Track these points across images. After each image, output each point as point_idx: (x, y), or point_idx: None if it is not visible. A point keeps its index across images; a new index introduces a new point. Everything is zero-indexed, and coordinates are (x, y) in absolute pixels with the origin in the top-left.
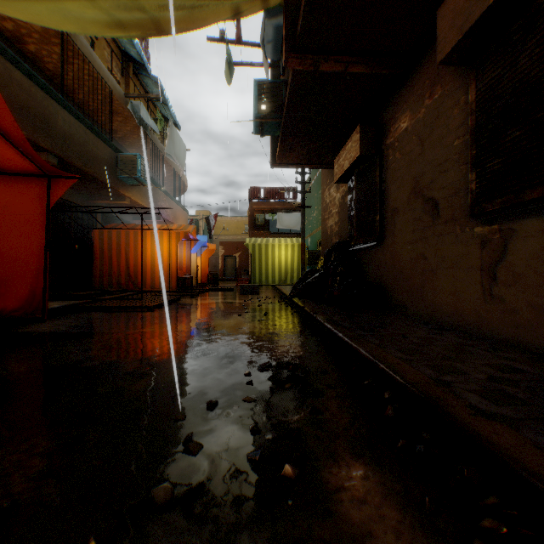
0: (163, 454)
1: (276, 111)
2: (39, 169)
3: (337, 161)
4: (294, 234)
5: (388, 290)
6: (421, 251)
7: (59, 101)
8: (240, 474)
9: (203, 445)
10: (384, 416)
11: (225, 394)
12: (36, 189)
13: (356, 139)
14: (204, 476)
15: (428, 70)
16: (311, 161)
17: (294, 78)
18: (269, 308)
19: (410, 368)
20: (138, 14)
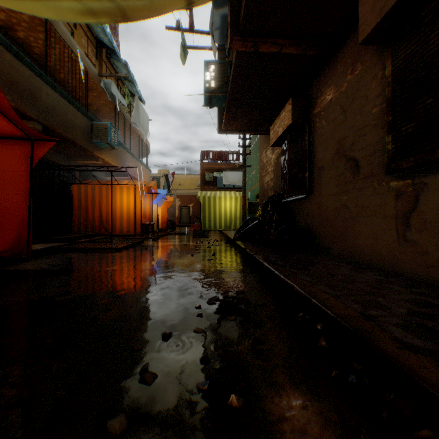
0: (121, 383)
1: (222, 87)
2: (24, 133)
3: (272, 128)
4: (237, 188)
5: (316, 234)
6: (343, 202)
7: (43, 78)
8: (190, 404)
9: (157, 375)
10: (318, 346)
11: (178, 326)
12: (22, 150)
13: (289, 110)
14: (157, 406)
15: (350, 51)
16: (251, 129)
17: (237, 58)
18: (217, 250)
19: (339, 303)
20: (107, 2)
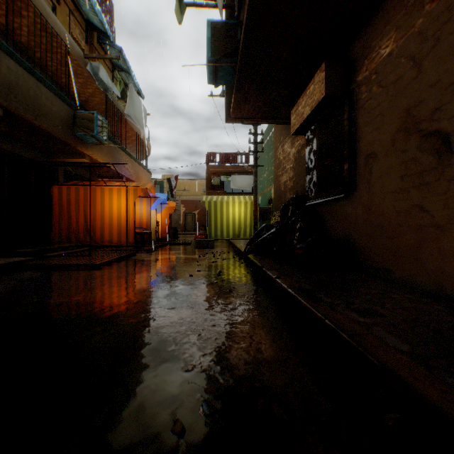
0: None
1: (231, 55)
2: None
3: (294, 111)
4: (246, 193)
5: (361, 248)
6: (415, 201)
7: (3, 48)
8: None
9: None
10: None
11: None
12: None
13: (321, 79)
14: None
15: None
16: (266, 116)
17: None
18: (224, 266)
19: None
20: None
